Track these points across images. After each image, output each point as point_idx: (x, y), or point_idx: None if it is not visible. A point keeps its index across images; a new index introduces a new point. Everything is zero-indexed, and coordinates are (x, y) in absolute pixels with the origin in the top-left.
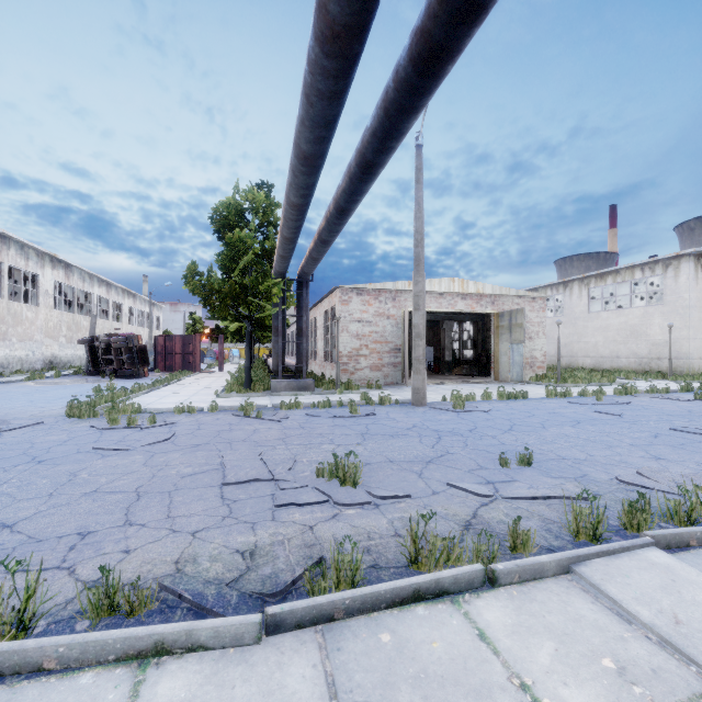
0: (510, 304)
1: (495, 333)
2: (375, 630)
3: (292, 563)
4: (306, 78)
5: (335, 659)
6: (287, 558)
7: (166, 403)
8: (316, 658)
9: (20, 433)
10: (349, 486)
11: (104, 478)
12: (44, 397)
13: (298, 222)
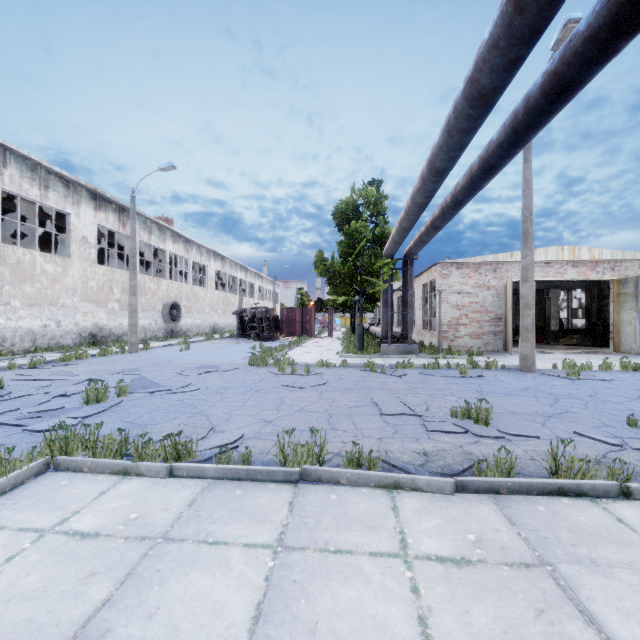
0: (636, 269)
1: (615, 301)
2: (532, 503)
3: (458, 461)
4: (450, 121)
5: (507, 510)
6: (453, 458)
7: (305, 359)
8: (494, 507)
9: (231, 374)
10: (481, 425)
11: (301, 403)
12: (225, 352)
13: (418, 215)
